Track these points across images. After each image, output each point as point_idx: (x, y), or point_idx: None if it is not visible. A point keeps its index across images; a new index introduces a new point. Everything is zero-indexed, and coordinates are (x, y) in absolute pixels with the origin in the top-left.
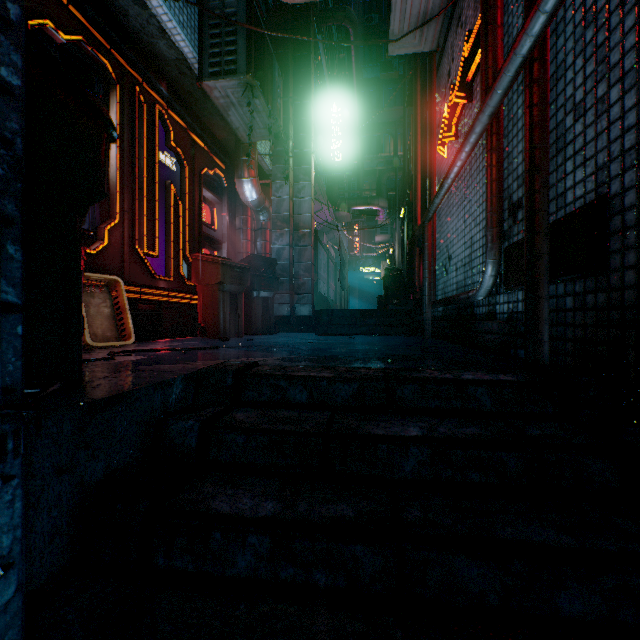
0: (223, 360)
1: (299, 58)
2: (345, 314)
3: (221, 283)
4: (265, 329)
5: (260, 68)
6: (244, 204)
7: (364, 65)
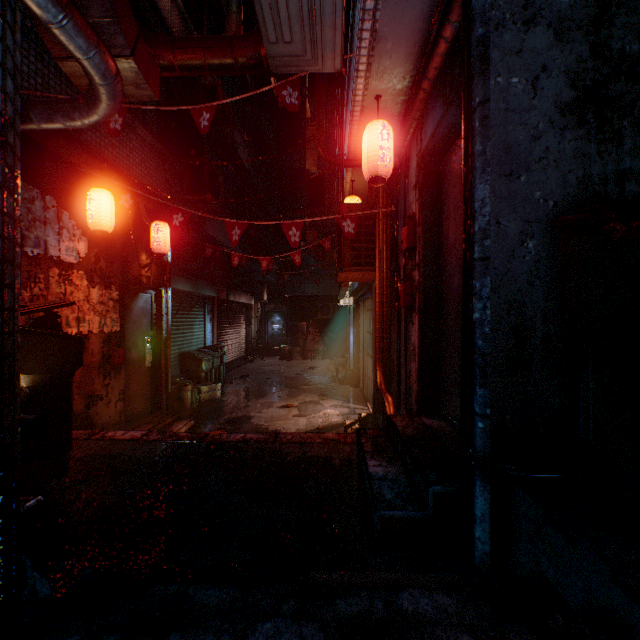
0: None
1: None
2: None
3: None
4: None
5: None
6: None
7: None
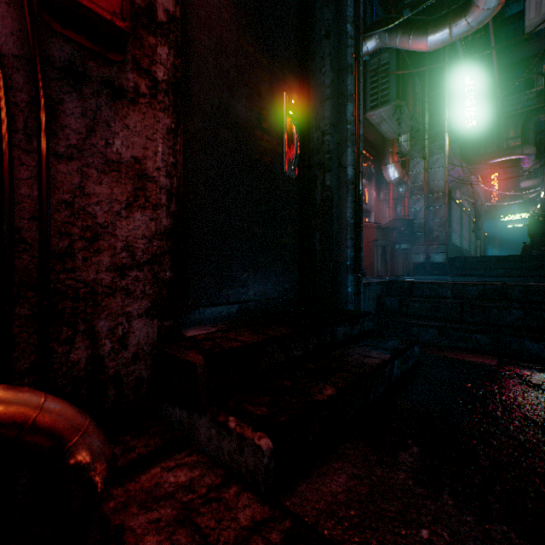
0: None
1: (433, 58)
2: (479, 260)
3: (375, 240)
4: (404, 272)
5: (405, 91)
6: (386, 182)
7: (506, 3)
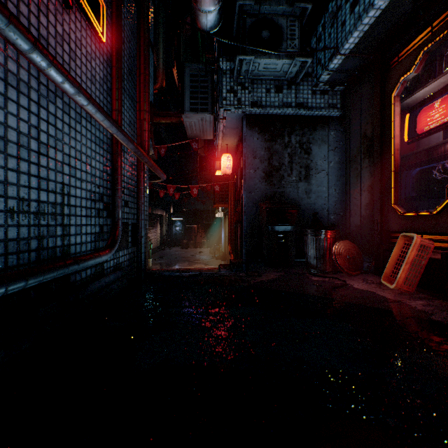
0: (270, 278)
1: None
2: None
3: None
4: None
5: None
6: None
7: None
